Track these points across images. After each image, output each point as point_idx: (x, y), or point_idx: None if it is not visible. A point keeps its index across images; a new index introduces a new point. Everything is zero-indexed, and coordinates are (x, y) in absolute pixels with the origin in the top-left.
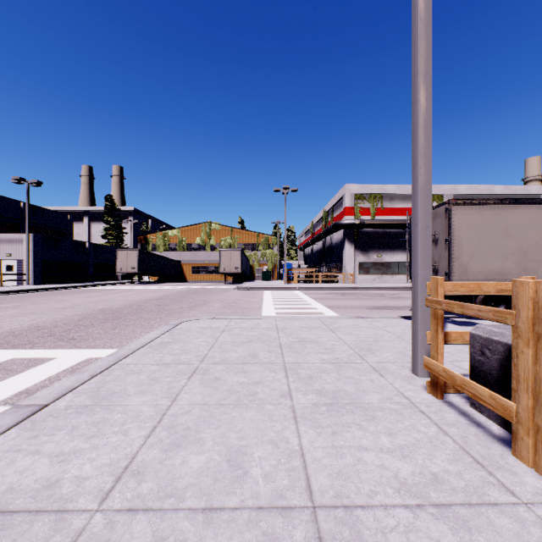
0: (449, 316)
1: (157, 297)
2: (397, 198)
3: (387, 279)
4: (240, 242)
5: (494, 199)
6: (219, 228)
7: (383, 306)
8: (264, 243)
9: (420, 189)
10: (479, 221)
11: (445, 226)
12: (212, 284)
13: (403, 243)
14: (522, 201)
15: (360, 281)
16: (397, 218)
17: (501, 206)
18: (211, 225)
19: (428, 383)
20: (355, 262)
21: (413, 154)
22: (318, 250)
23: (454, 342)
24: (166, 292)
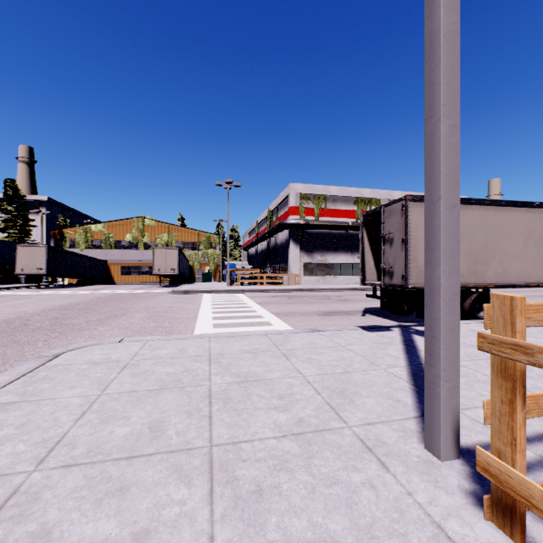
0: (409, 324)
1: (62, 306)
2: (340, 200)
3: (330, 280)
4: (179, 240)
5: None
6: (154, 224)
7: (333, 311)
8: (206, 242)
9: (444, 139)
10: None
11: (402, 224)
12: (145, 286)
13: (345, 245)
14: (473, 202)
15: (305, 282)
16: (340, 220)
17: None
18: (144, 221)
19: (487, 501)
20: (300, 263)
21: (429, 83)
22: (262, 250)
23: (526, 415)
24: (79, 299)
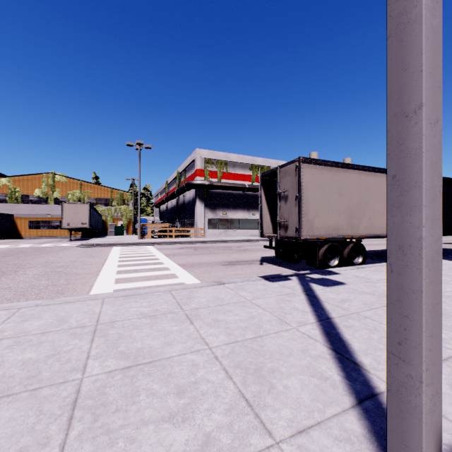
0: (304, 272)
1: None
2: (238, 166)
3: (231, 233)
4: (92, 197)
5: (332, 162)
6: (66, 180)
7: (235, 260)
8: (119, 199)
9: (427, 16)
10: (322, 180)
11: (296, 183)
12: (53, 240)
13: (243, 203)
14: (350, 166)
15: (209, 235)
16: (238, 183)
17: (337, 168)
18: (55, 177)
19: None
20: (205, 218)
21: None
22: (172, 207)
23: None
24: None
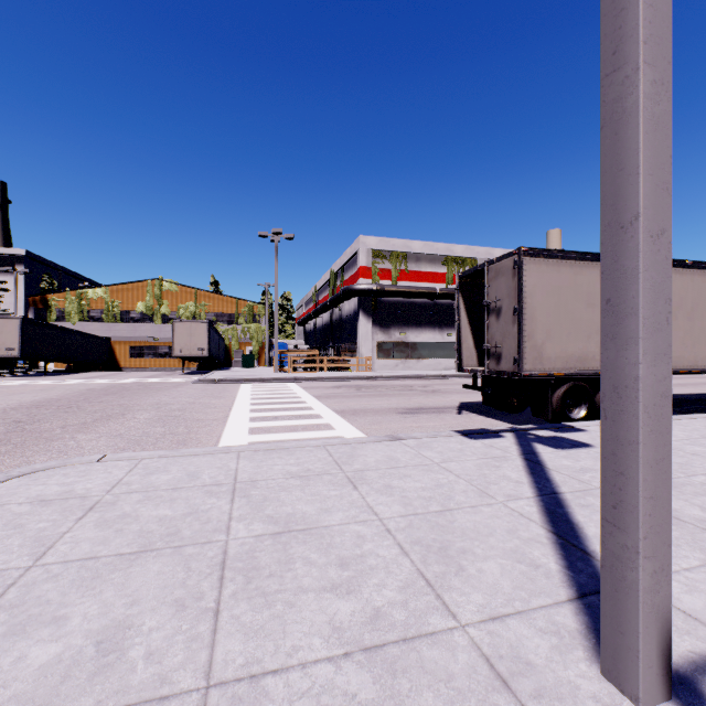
0: (526, 427)
1: (34, 403)
2: (425, 259)
3: (412, 365)
4: (211, 311)
5: (575, 252)
6: (177, 289)
7: (418, 407)
8: (247, 314)
9: (645, 107)
10: (557, 283)
11: (514, 288)
12: (162, 374)
13: (432, 318)
14: None
15: (379, 368)
16: (425, 286)
17: (583, 262)
18: (162, 284)
19: None
20: (372, 341)
21: (613, 8)
22: (323, 325)
23: None
24: (62, 391)
